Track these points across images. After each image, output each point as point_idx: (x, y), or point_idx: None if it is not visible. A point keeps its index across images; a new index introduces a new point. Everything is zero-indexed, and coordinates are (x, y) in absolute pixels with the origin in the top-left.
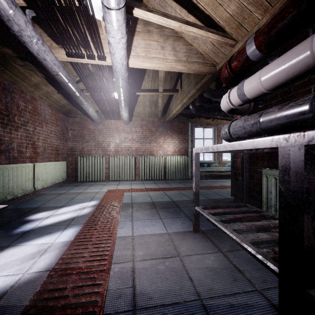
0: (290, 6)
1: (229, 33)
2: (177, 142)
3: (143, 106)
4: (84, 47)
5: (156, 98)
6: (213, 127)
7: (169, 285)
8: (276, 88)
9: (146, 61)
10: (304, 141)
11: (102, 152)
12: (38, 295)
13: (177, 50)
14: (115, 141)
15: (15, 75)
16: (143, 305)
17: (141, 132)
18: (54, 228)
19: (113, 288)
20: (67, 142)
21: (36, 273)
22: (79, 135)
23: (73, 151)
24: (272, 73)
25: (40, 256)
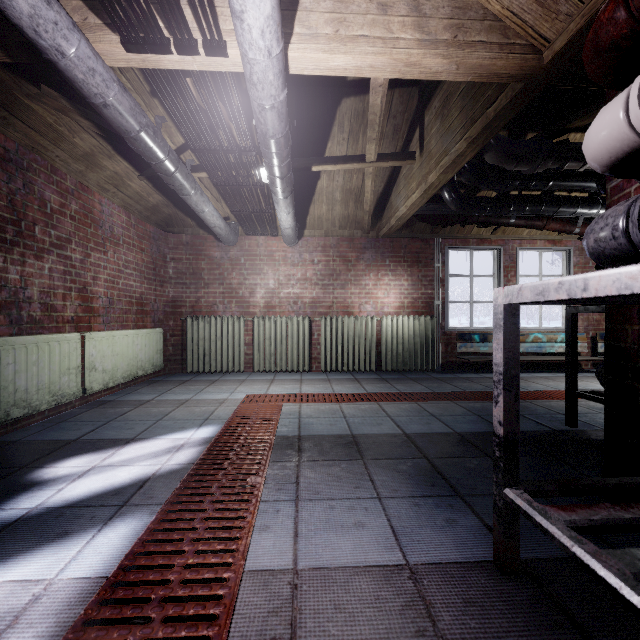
0: None
1: None
2: (408, 286)
3: (328, 203)
4: (164, 10)
5: (358, 183)
6: (494, 248)
7: None
8: None
9: (338, 48)
10: None
11: (237, 309)
12: None
13: (427, 13)
14: (266, 283)
15: (37, 131)
16: None
17: (323, 262)
18: (81, 517)
19: None
20: (165, 287)
21: None
22: (191, 272)
23: (176, 306)
24: None
25: None
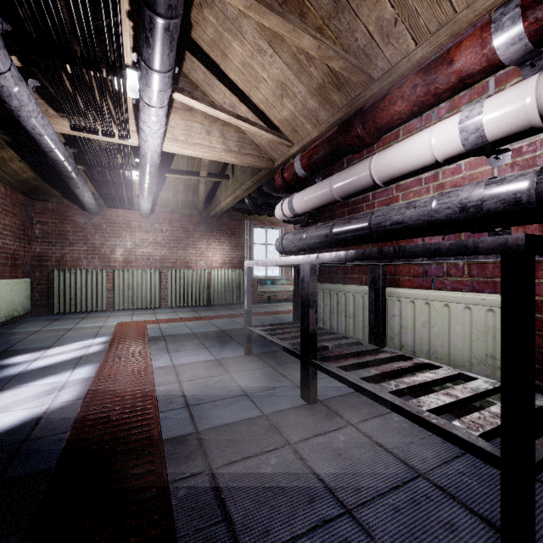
0: (321, 146)
1: (284, 134)
2: (228, 249)
3: (174, 191)
4: (102, 124)
5: (195, 181)
6: (279, 228)
7: (218, 391)
8: (317, 209)
9: (187, 147)
10: (310, 261)
11: (100, 263)
12: (83, 413)
13: (228, 138)
14: (125, 244)
15: None
16: (196, 403)
17: (169, 231)
18: (57, 369)
19: (164, 399)
20: (32, 244)
21: (66, 402)
22: (56, 233)
23: (43, 260)
24: (311, 197)
25: (59, 391)
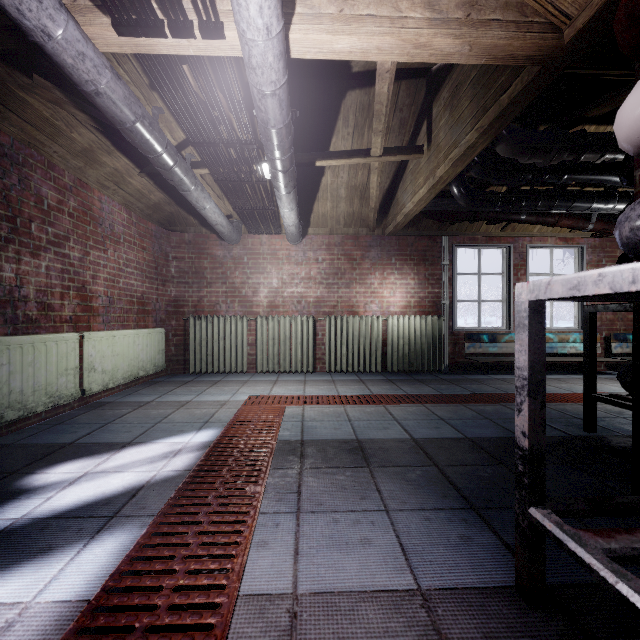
0: None
1: None
2: (415, 284)
3: (333, 200)
4: None
5: (363, 179)
6: (504, 246)
7: None
8: None
9: (342, 29)
10: None
11: (240, 309)
12: None
13: None
14: (269, 282)
15: (33, 126)
16: None
17: (327, 260)
18: (67, 529)
19: None
20: (167, 286)
21: None
22: (193, 271)
23: (179, 306)
24: None
25: None
